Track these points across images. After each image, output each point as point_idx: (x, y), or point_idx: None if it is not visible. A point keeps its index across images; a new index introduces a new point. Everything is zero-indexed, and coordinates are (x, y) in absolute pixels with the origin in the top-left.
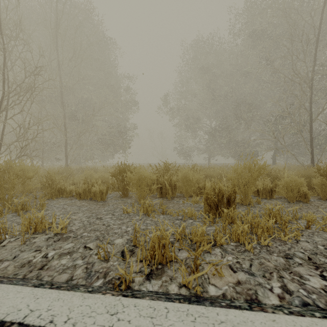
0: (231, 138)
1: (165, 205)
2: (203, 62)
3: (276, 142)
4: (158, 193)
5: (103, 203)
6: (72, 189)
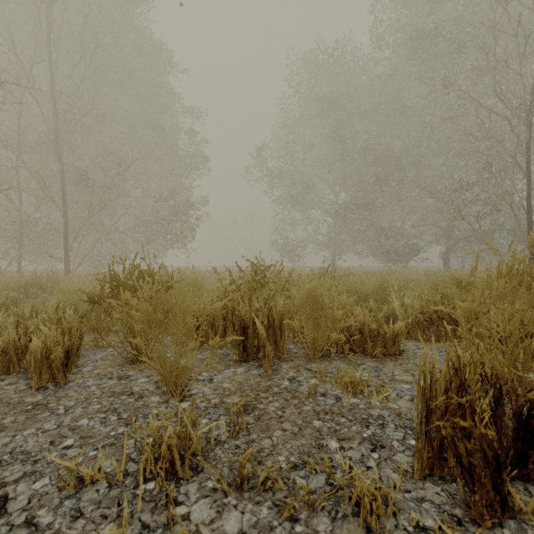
0: (373, 223)
1: (252, 404)
2: (323, 90)
3: (450, 229)
4: (235, 349)
5: (47, 395)
6: None
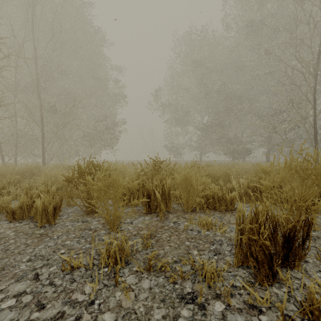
0: (224, 134)
1: (154, 234)
2: (194, 55)
3: (270, 138)
4: (144, 207)
5: (46, 230)
6: (9, 201)
